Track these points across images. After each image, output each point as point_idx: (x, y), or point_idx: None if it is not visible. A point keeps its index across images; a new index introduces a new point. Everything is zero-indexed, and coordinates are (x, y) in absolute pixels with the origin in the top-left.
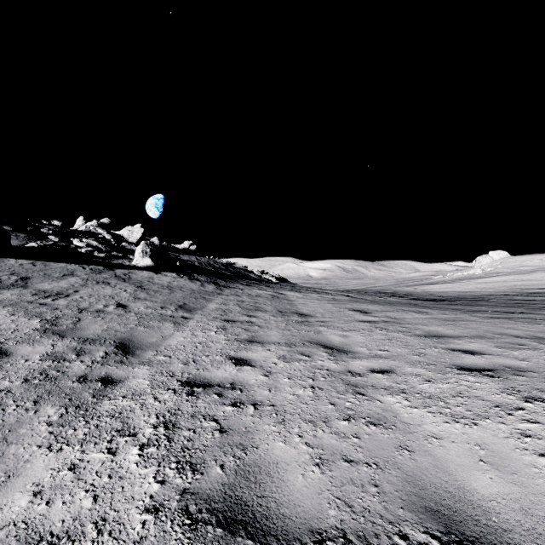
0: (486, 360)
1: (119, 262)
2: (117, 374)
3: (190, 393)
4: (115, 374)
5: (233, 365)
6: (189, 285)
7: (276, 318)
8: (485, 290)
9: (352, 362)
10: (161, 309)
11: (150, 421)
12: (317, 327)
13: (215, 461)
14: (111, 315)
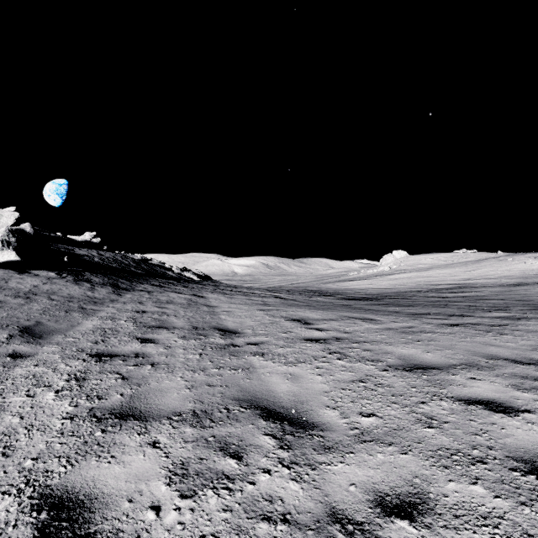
0: None
1: None
2: None
3: None
4: None
5: None
6: (69, 289)
7: (187, 341)
8: (399, 287)
9: (328, 468)
10: None
11: None
12: (248, 357)
13: None
14: None
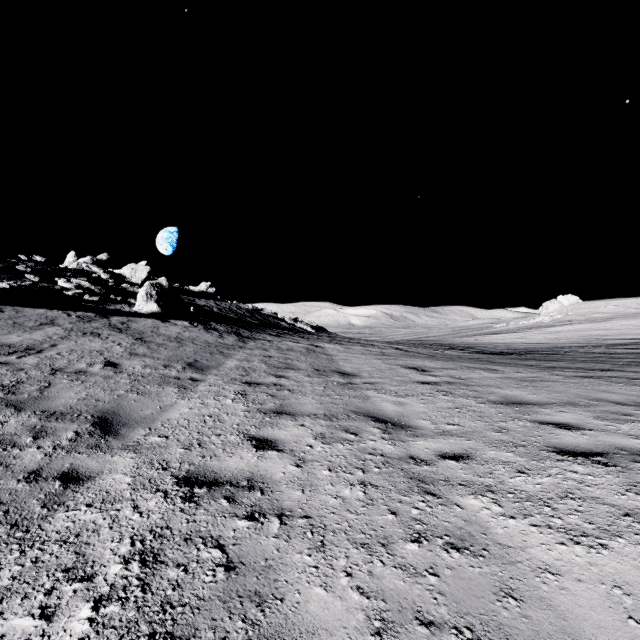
0: (590, 438)
1: (117, 308)
2: (86, 466)
3: (187, 498)
4: (84, 466)
5: (253, 450)
6: (204, 337)
7: (312, 378)
8: (557, 341)
9: (413, 442)
10: (164, 368)
11: (119, 551)
12: (364, 391)
13: (213, 632)
14: (94, 377)
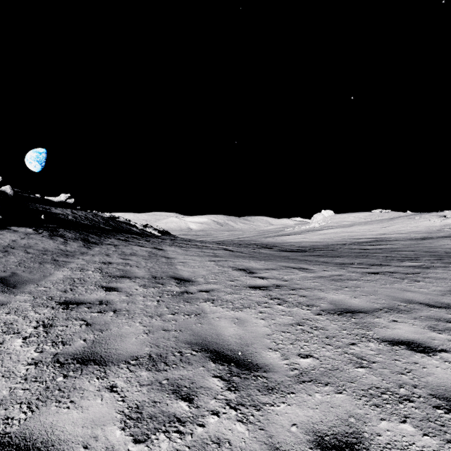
0: None
1: None
2: None
3: None
4: None
5: None
6: (44, 243)
7: (146, 289)
8: (327, 240)
9: (271, 408)
10: None
11: None
12: (200, 303)
13: None
14: None
